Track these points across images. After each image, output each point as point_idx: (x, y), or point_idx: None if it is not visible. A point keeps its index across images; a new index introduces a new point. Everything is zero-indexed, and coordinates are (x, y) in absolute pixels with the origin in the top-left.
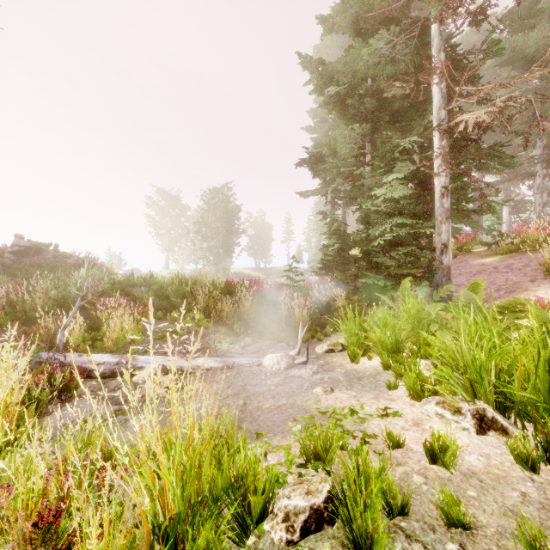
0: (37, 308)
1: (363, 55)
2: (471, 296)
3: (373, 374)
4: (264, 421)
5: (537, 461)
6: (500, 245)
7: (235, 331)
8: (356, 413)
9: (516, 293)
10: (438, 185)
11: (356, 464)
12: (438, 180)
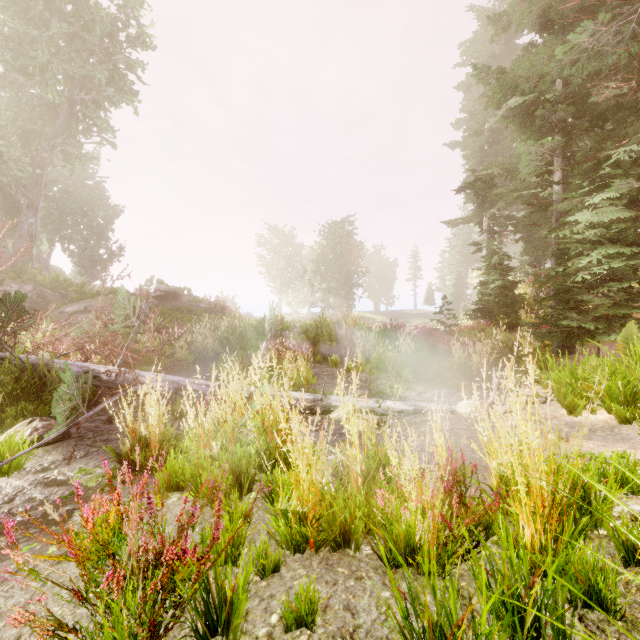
0: (207, 348)
1: (557, 54)
2: None
3: (606, 427)
4: None
5: None
6: None
7: (404, 377)
8: (623, 458)
9: None
10: None
11: None
12: None
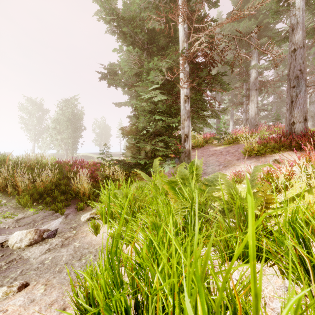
0: None
1: None
2: (183, 173)
3: (100, 248)
4: None
5: None
6: (225, 139)
7: (22, 204)
8: None
9: (228, 167)
10: (182, 94)
11: None
12: (182, 90)
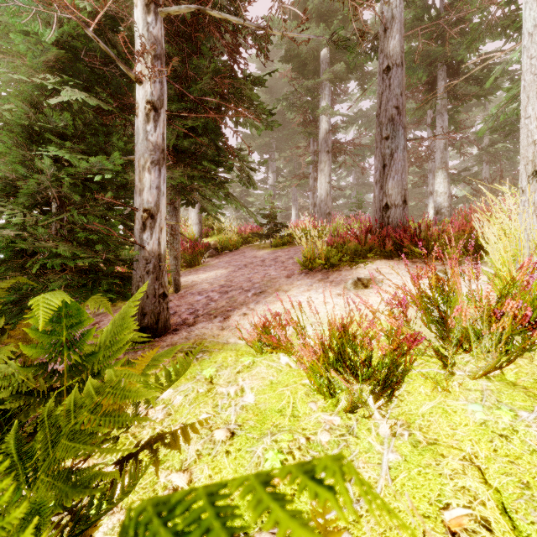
0: None
1: None
2: None
3: None
4: None
5: None
6: (274, 236)
7: None
8: None
9: (265, 297)
10: (139, 96)
11: None
12: (139, 86)
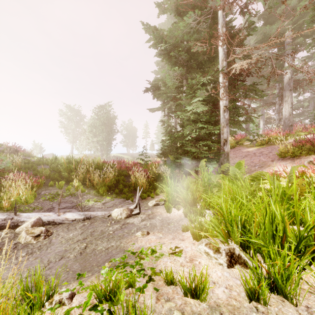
0: None
1: (180, 26)
2: (235, 171)
3: (178, 220)
4: (91, 261)
5: (261, 293)
6: (257, 141)
7: (100, 193)
8: (155, 253)
9: (263, 168)
10: (222, 105)
11: (126, 310)
12: (222, 102)
